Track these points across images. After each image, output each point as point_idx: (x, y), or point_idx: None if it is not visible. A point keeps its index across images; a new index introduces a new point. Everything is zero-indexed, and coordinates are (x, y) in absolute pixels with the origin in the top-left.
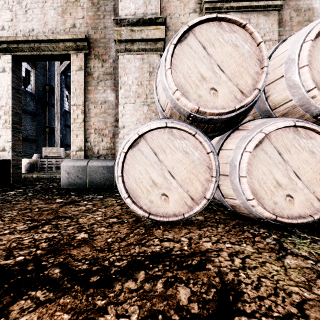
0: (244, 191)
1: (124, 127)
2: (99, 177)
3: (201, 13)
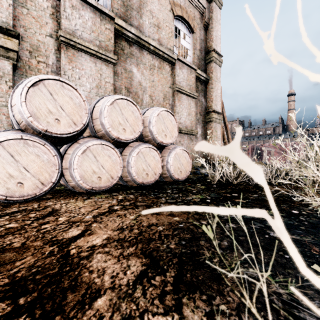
0: (76, 176)
1: None
2: None
3: (57, 41)
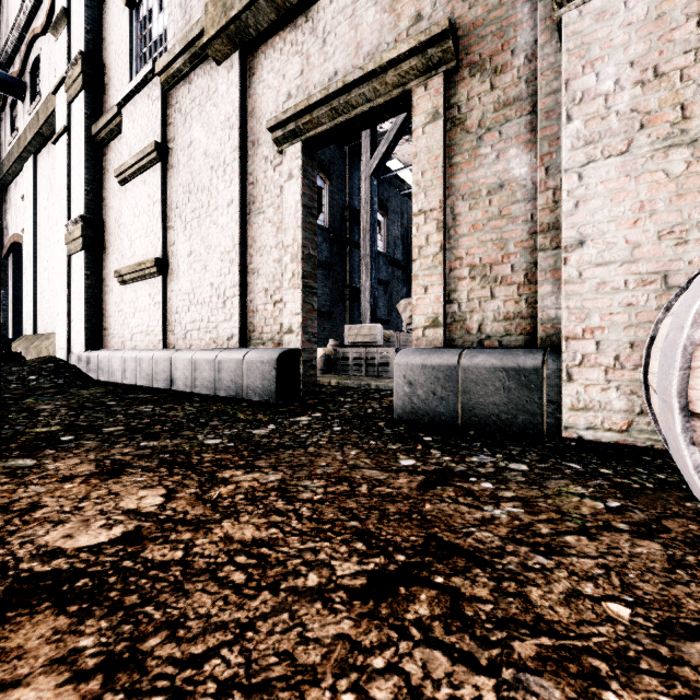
0: None
1: (584, 241)
2: (494, 399)
3: None
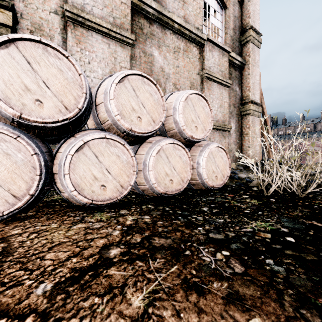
0: (68, 185)
1: None
2: None
3: (64, 18)
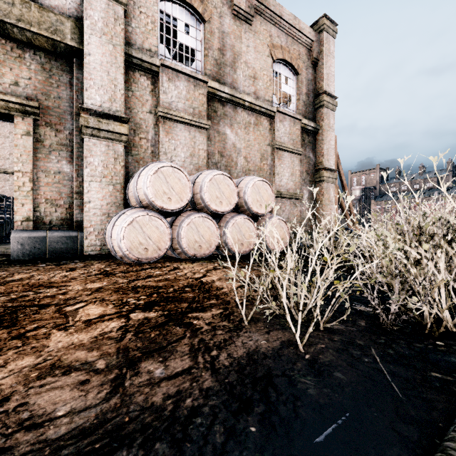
0: (183, 244)
1: (90, 202)
2: (62, 246)
3: (156, 115)
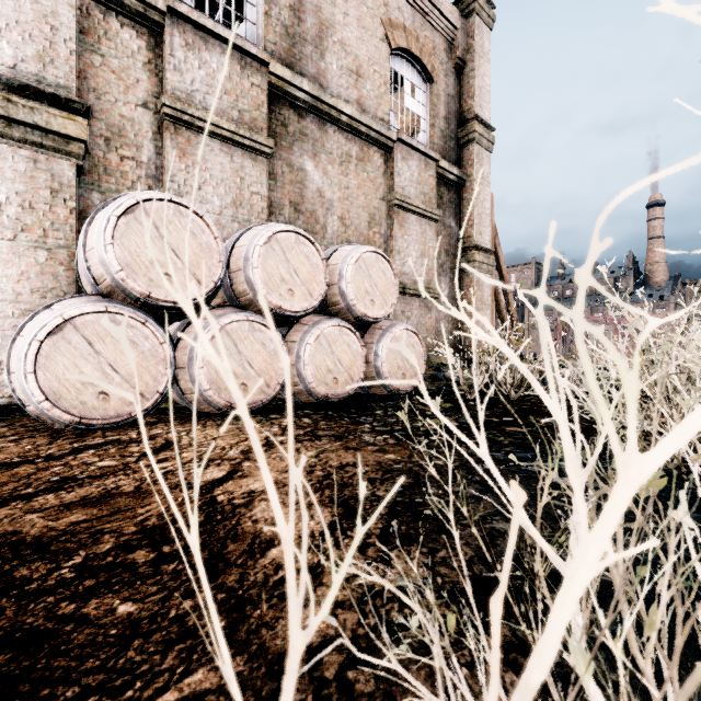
0: (201, 382)
1: None
2: None
3: (158, 114)
